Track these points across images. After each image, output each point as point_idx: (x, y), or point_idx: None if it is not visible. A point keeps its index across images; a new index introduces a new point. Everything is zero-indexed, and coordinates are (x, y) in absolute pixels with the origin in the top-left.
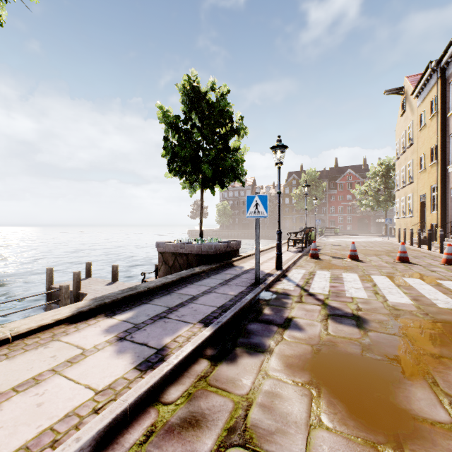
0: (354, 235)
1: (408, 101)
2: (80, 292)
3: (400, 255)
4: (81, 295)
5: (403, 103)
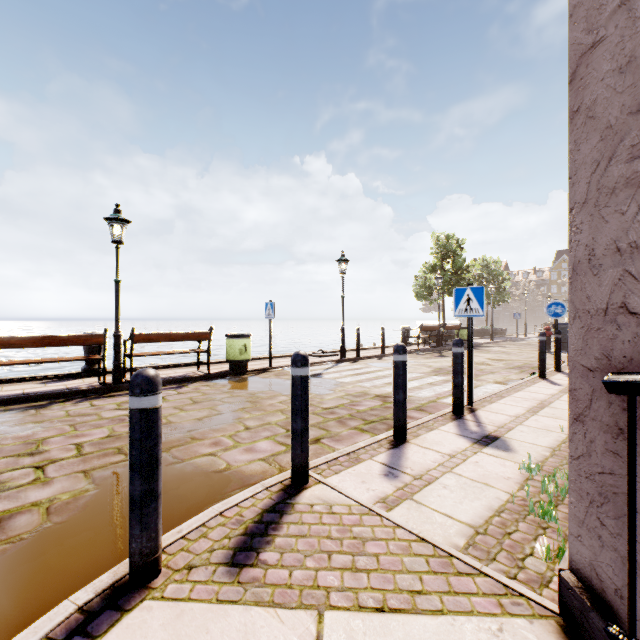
0: None
1: None
2: None
3: None
4: None
5: None
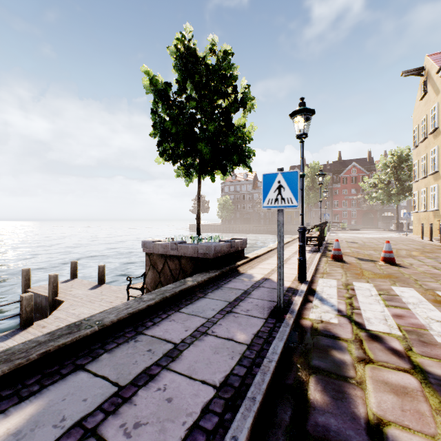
0: (362, 230)
1: (431, 81)
2: (57, 298)
3: None
4: (58, 302)
5: (424, 85)
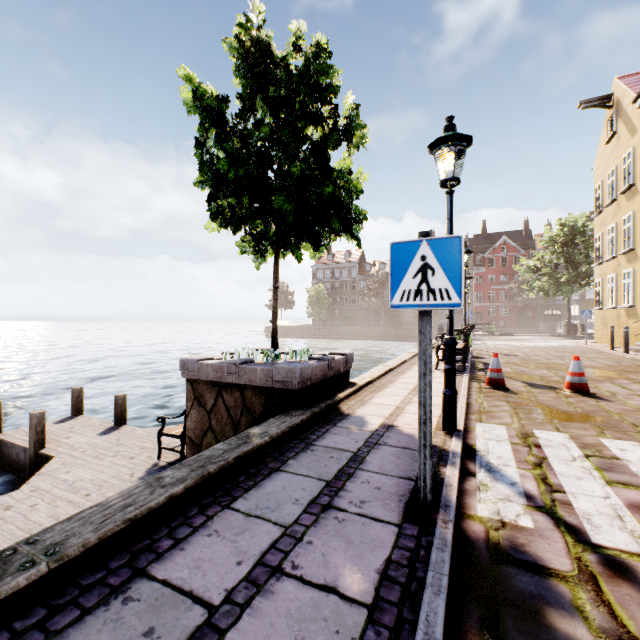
0: (519, 335)
1: (623, 116)
2: (42, 452)
3: None
4: (45, 458)
5: (611, 121)
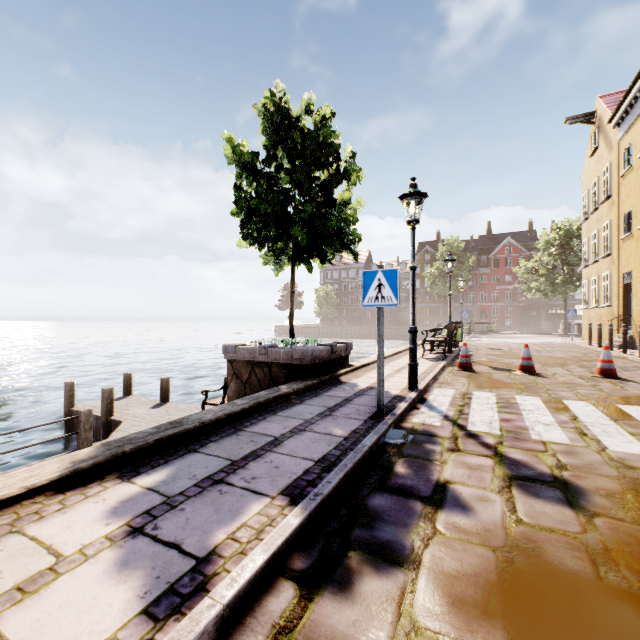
0: (517, 334)
1: (603, 132)
2: (113, 418)
3: (603, 366)
4: (114, 423)
5: (595, 136)
